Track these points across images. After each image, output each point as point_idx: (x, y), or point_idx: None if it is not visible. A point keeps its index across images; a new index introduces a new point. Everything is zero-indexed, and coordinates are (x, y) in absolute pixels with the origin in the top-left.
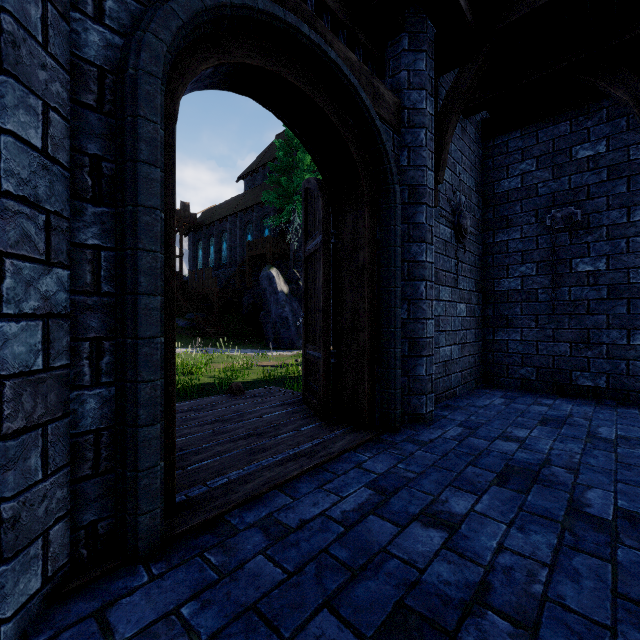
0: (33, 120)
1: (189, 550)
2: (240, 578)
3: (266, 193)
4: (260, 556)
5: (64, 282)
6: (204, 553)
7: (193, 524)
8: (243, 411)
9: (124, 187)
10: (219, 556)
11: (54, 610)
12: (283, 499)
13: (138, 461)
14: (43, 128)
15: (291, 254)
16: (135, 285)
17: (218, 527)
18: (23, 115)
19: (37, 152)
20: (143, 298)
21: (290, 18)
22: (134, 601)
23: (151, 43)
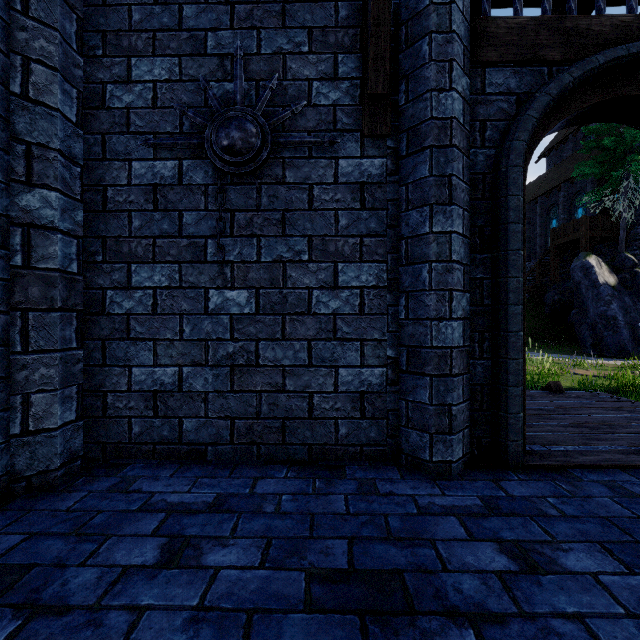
0: (460, 221)
1: (542, 476)
2: (590, 502)
3: (579, 165)
4: (606, 498)
5: (468, 300)
6: (555, 481)
7: (541, 464)
8: (567, 407)
9: (497, 240)
10: (568, 486)
11: (468, 471)
12: (626, 476)
13: (508, 407)
14: (462, 222)
15: (621, 233)
16: (505, 299)
17: (563, 473)
18: (457, 221)
19: (461, 236)
20: (511, 307)
21: (634, 48)
22: (512, 484)
23: (515, 146)
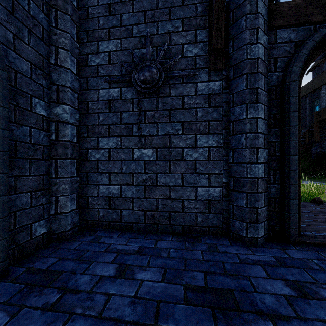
0: (262, 111)
1: (310, 248)
2: None
3: None
4: None
5: (267, 153)
6: (318, 251)
7: (310, 241)
8: (325, 212)
9: (284, 121)
10: None
11: (267, 243)
12: None
13: (290, 210)
14: (264, 112)
15: None
16: (288, 152)
17: (322, 247)
18: (261, 111)
19: (263, 119)
20: (291, 157)
21: None
22: (292, 251)
23: (294, 70)
